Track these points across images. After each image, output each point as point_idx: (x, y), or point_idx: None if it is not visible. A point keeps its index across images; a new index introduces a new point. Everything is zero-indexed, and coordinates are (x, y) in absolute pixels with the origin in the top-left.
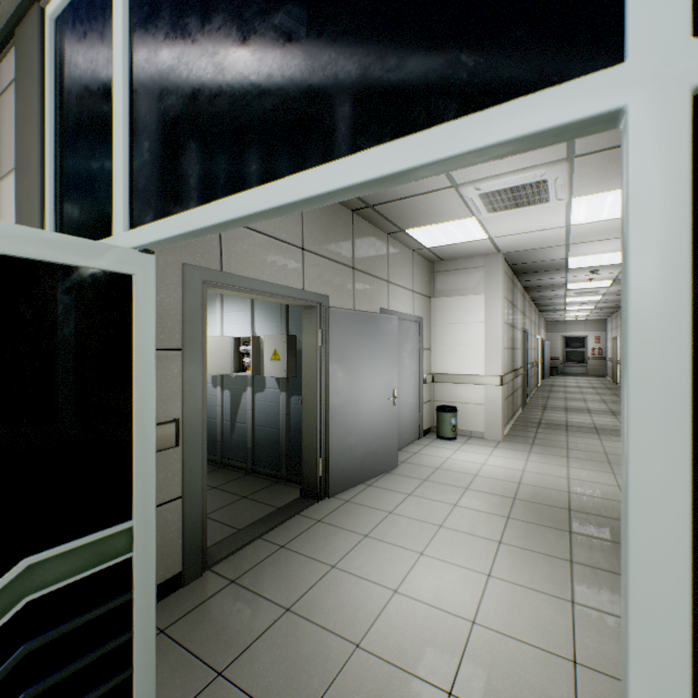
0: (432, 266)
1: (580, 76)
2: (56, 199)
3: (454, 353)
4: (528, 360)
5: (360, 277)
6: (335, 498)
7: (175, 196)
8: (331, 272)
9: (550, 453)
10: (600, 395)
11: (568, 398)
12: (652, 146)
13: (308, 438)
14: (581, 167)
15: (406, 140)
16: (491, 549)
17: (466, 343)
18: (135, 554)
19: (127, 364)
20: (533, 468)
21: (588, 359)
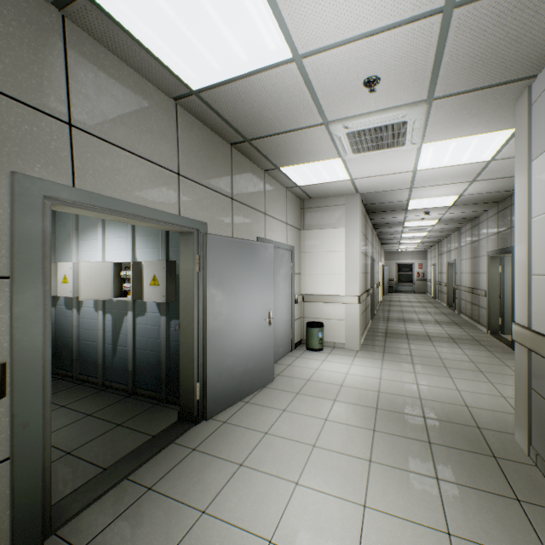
0: (302, 203)
1: None
2: None
3: (320, 277)
4: (375, 282)
5: (239, 207)
6: (213, 420)
7: None
8: (209, 200)
9: (398, 360)
10: (425, 308)
11: (404, 311)
12: None
13: (185, 363)
14: (437, 111)
15: None
16: (363, 470)
17: (330, 268)
18: None
19: None
20: (388, 375)
21: (414, 280)
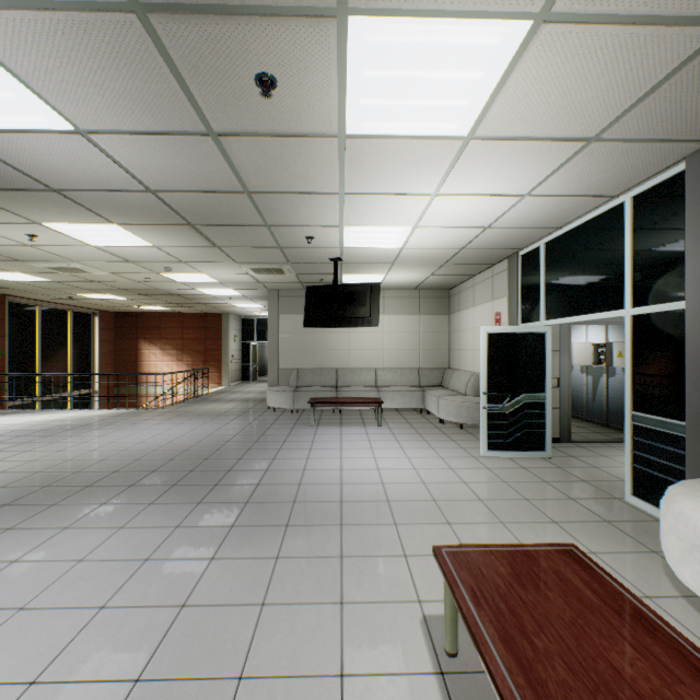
0: None
1: (622, 308)
2: (520, 307)
3: None
4: None
5: None
6: None
7: (556, 314)
8: None
9: None
10: None
11: None
12: (626, 322)
13: None
14: None
15: (598, 314)
16: None
17: None
18: (546, 402)
19: (544, 354)
20: None
21: None
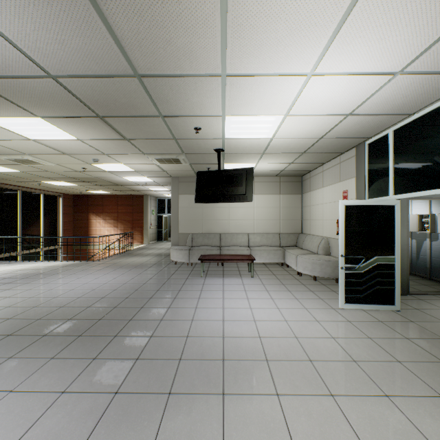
0: None
1: None
2: (367, 185)
3: None
4: None
5: None
6: None
7: (406, 189)
8: None
9: None
10: None
11: None
12: None
13: None
14: None
15: None
16: None
17: None
18: (395, 263)
19: (393, 223)
20: None
21: None
